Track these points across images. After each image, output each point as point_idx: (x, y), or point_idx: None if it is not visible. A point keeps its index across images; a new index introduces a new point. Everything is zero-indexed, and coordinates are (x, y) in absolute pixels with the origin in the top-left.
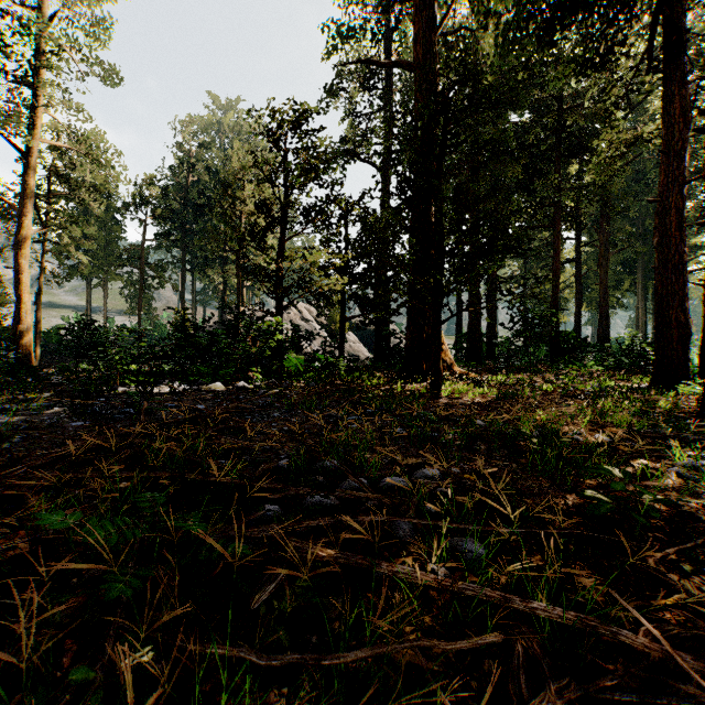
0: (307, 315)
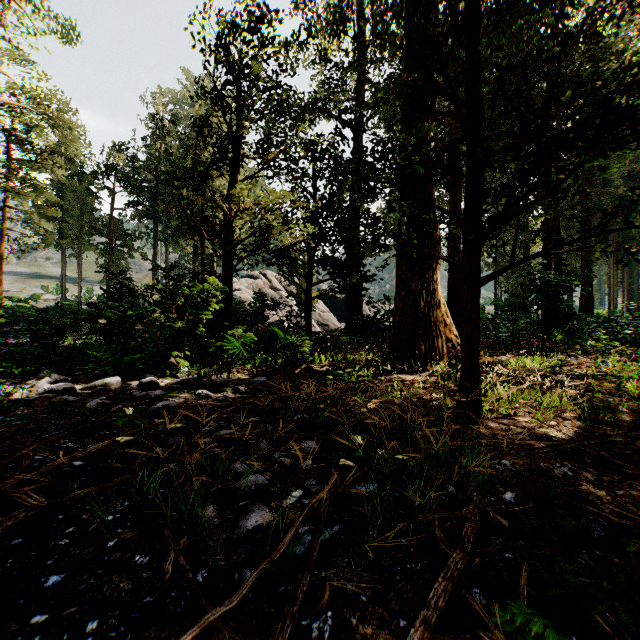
0: (277, 284)
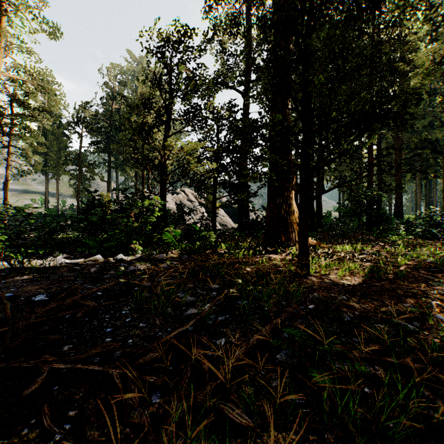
0: (192, 198)
